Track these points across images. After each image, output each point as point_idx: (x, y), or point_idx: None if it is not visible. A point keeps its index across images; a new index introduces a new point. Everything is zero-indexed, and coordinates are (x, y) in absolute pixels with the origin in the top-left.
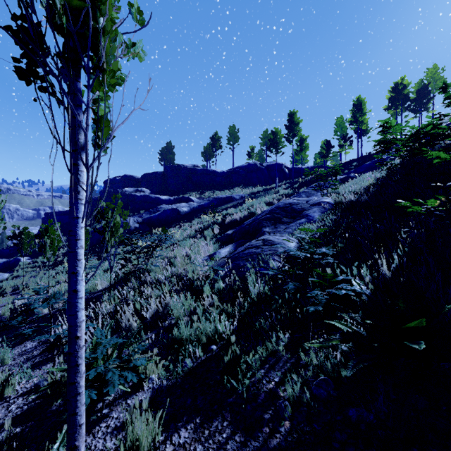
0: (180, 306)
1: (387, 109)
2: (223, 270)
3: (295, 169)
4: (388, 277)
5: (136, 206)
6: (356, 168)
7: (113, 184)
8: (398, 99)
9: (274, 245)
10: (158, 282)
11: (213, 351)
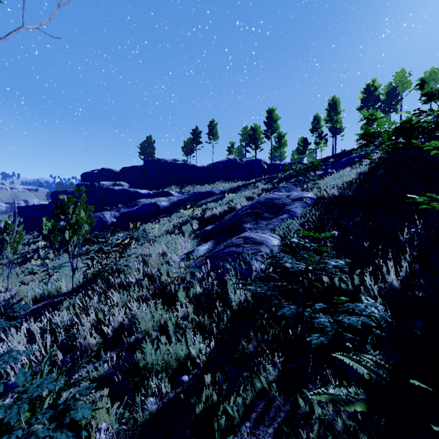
0: (148, 317)
1: (359, 109)
2: (200, 272)
3: (274, 165)
4: (396, 288)
5: (114, 200)
6: (333, 164)
7: (91, 178)
8: (370, 100)
9: (256, 243)
10: (128, 285)
11: (184, 384)
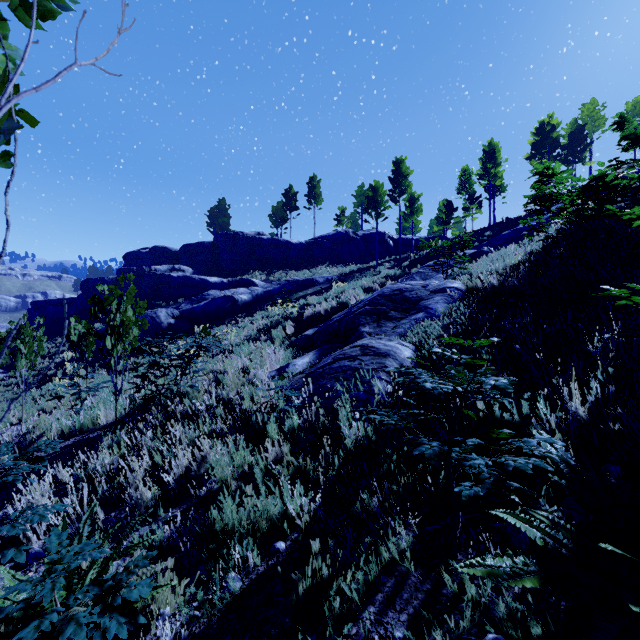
0: (226, 460)
1: (529, 159)
2: (298, 396)
3: (403, 240)
4: (583, 419)
5: (171, 292)
6: (490, 240)
7: (138, 260)
8: (544, 145)
9: (379, 355)
10: (195, 415)
11: (279, 553)
